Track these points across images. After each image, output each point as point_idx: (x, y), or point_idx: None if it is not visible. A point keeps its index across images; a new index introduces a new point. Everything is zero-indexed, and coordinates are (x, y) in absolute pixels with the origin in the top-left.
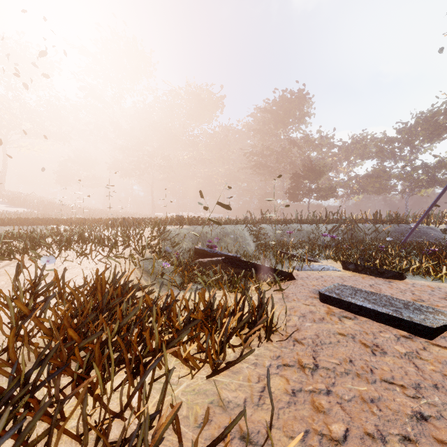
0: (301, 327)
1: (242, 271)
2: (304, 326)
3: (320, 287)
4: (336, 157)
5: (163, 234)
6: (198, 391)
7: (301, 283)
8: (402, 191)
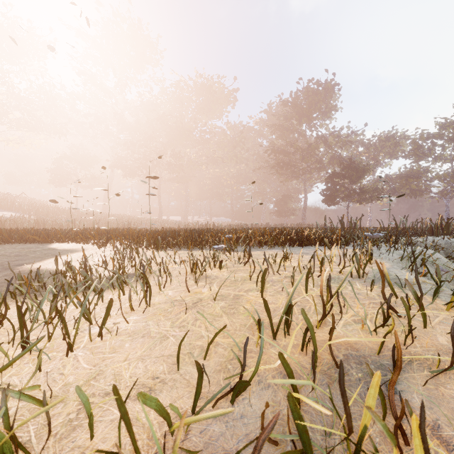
0: None
1: None
2: None
3: None
4: (362, 156)
5: None
6: None
7: None
8: (439, 194)
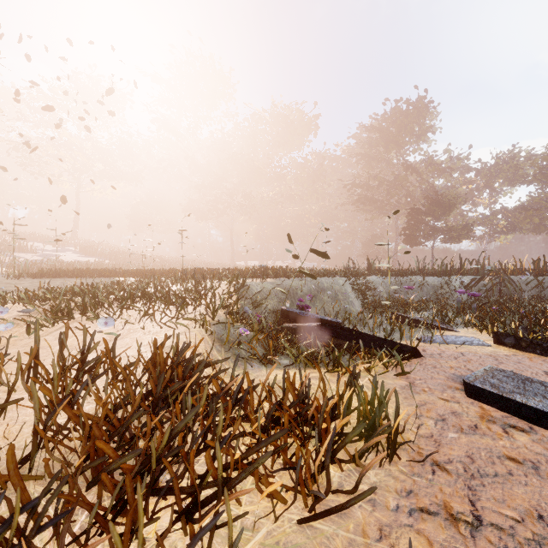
0: (441, 439)
1: (344, 342)
2: (447, 438)
3: (463, 371)
4: (472, 184)
5: (242, 290)
6: (284, 546)
7: (432, 364)
8: None
